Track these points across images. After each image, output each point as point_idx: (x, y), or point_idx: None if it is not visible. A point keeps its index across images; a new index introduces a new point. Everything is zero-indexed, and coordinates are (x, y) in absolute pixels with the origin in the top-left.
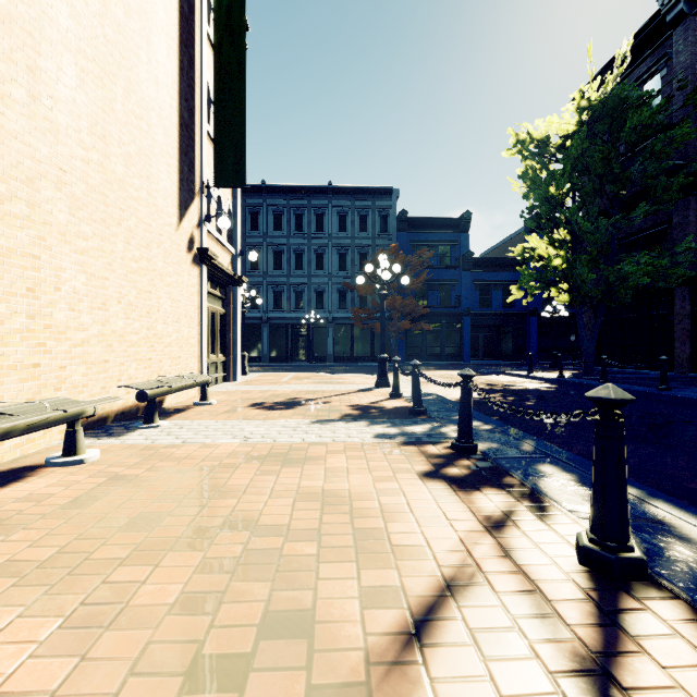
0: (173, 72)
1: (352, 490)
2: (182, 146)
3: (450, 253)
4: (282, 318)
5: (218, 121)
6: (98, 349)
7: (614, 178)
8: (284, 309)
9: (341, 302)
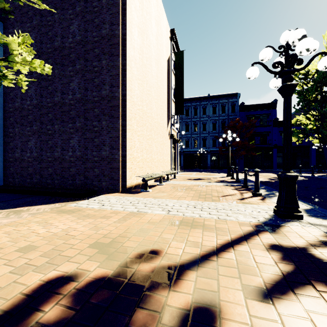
0: (166, 88)
1: (217, 189)
2: (167, 107)
3: (266, 119)
4: (189, 151)
5: (175, 95)
6: (157, 163)
7: None
8: (189, 147)
9: (213, 143)
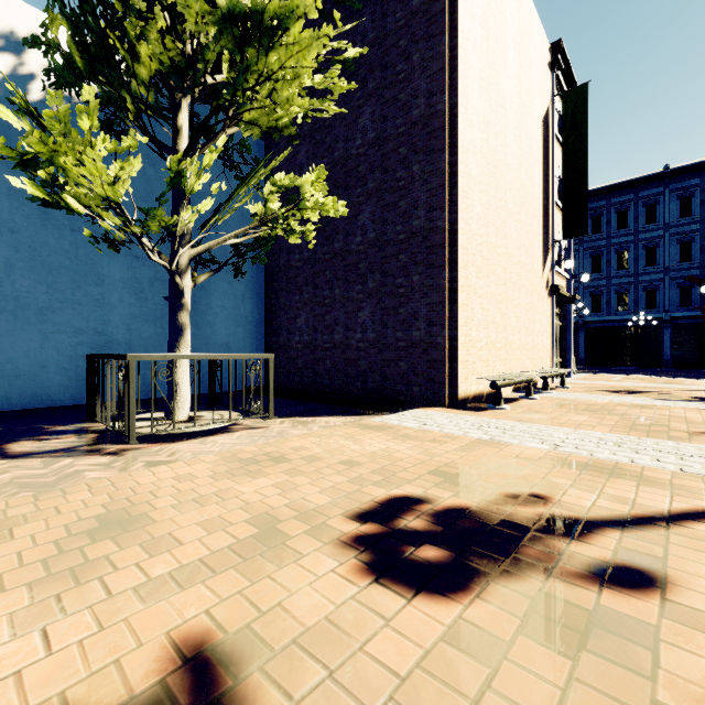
0: (540, 182)
1: (686, 417)
2: (543, 224)
3: None
4: (601, 321)
5: (564, 194)
6: (518, 352)
7: None
8: (603, 312)
9: (683, 298)
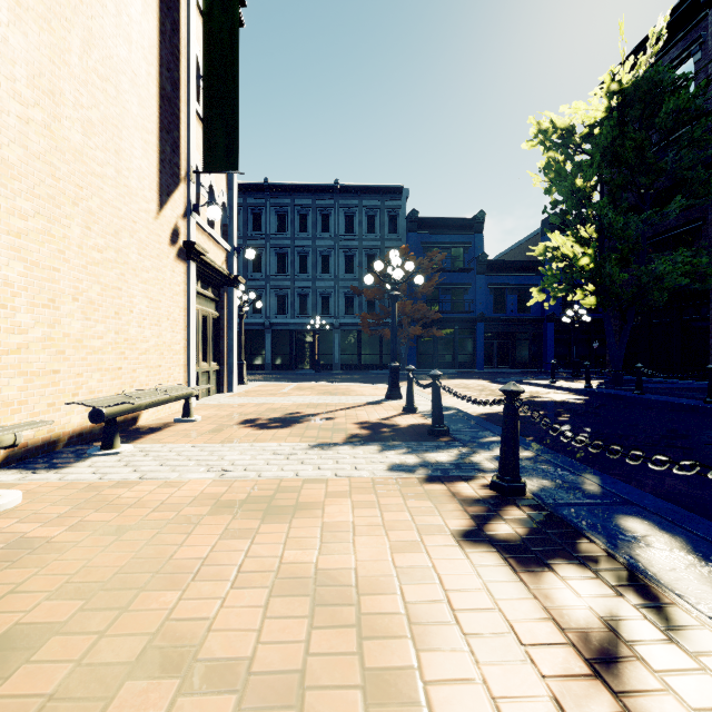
0: (151, 34)
1: (360, 568)
2: (163, 122)
3: (463, 255)
4: (286, 324)
5: (207, 97)
6: (43, 356)
7: (647, 169)
8: (288, 315)
9: (348, 307)
